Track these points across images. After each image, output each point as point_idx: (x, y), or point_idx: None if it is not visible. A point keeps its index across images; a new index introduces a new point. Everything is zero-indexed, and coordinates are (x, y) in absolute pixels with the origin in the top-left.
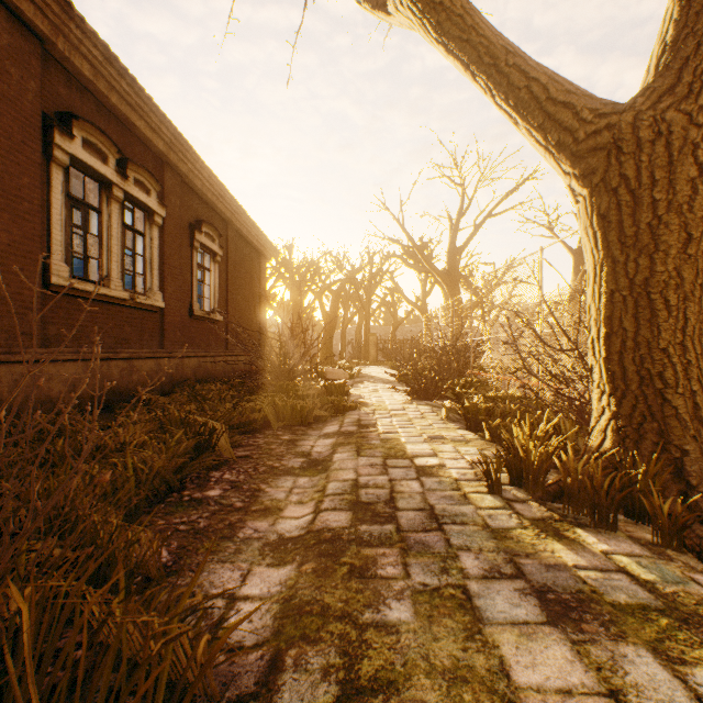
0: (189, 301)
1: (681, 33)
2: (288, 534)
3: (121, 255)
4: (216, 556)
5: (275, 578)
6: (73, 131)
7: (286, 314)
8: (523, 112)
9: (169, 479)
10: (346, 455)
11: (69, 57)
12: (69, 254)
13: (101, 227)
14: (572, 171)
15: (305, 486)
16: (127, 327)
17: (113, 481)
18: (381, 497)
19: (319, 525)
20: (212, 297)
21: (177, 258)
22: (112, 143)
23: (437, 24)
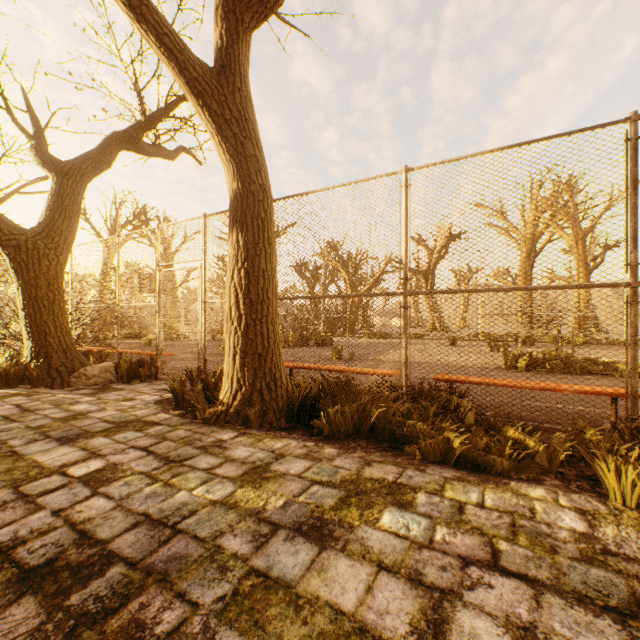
0: None
1: (48, 213)
2: None
3: None
4: None
5: None
6: None
7: None
8: None
9: None
10: None
11: None
12: None
13: None
14: (3, 250)
15: None
16: None
17: None
18: None
19: None
20: None
21: None
22: None
23: None
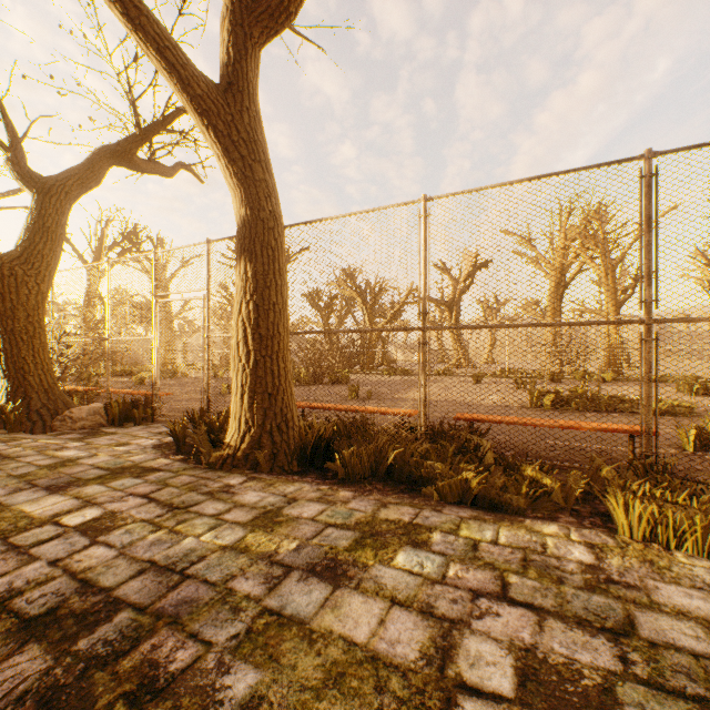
0: None
1: (27, 236)
2: None
3: None
4: None
5: None
6: None
7: None
8: None
9: None
10: None
11: None
12: None
13: None
14: None
15: None
16: None
17: None
18: None
19: None
20: None
21: None
22: None
23: None
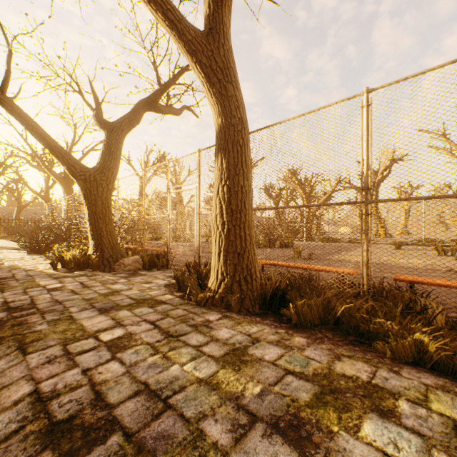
0: None
1: (102, 157)
2: None
3: None
4: None
5: None
6: None
7: None
8: (62, 164)
9: None
10: None
11: None
12: None
13: None
14: (77, 182)
15: None
16: None
17: None
18: (9, 276)
19: None
20: None
21: None
22: None
23: (32, 133)
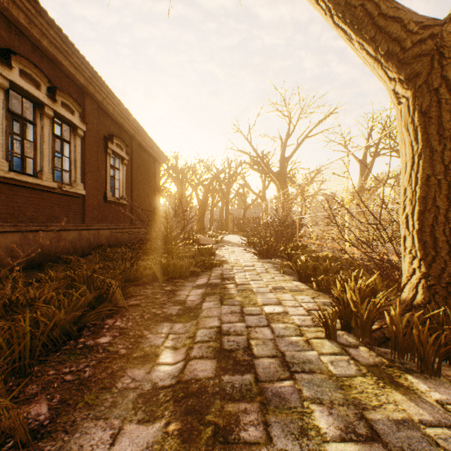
0: (104, 190)
1: None
2: (161, 383)
3: (51, 156)
4: (92, 411)
5: (143, 438)
6: (11, 63)
7: (174, 201)
8: (357, 28)
9: (68, 328)
10: (212, 304)
11: (8, 8)
12: (9, 153)
13: (35, 136)
14: (398, 77)
15: (180, 331)
16: (57, 208)
17: (2, 341)
18: (240, 344)
19: (187, 375)
20: (121, 188)
21: (95, 160)
22: (43, 74)
23: None
